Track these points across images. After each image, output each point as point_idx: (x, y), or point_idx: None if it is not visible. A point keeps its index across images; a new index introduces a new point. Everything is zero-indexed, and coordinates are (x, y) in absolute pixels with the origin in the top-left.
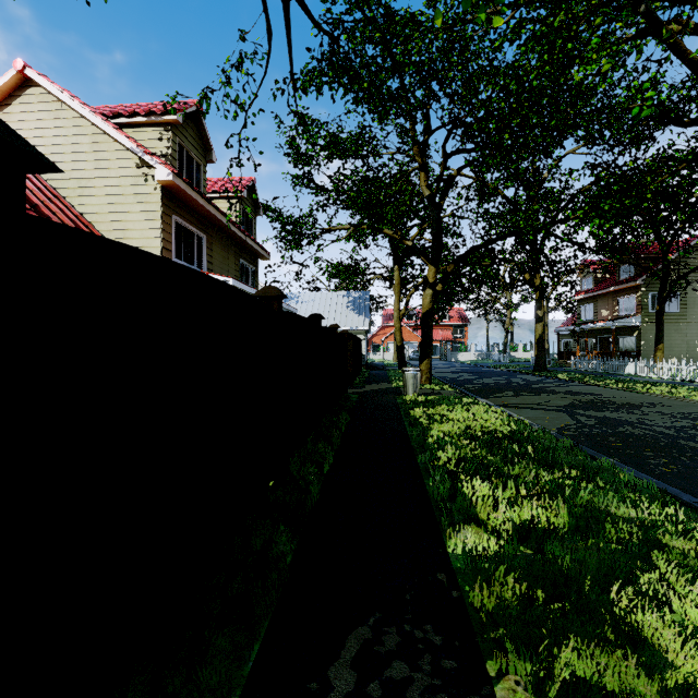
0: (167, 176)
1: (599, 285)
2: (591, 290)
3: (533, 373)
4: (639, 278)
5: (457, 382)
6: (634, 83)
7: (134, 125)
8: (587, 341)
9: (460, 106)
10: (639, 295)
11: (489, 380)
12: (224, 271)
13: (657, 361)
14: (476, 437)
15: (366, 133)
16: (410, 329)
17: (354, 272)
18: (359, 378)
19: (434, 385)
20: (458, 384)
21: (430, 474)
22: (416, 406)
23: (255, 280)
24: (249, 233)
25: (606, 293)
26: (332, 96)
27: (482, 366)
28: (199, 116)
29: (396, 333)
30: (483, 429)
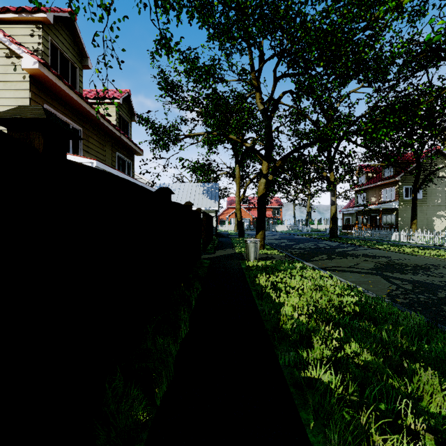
0: (33, 64)
1: (369, 181)
2: (364, 184)
3: (330, 240)
4: (397, 176)
5: (282, 247)
6: (400, 40)
7: (7, 22)
8: (362, 218)
9: (287, 40)
10: (397, 187)
11: (303, 245)
12: (101, 160)
13: (412, 231)
14: (334, 319)
15: (216, 64)
16: (245, 210)
17: (208, 169)
18: (211, 245)
19: (267, 250)
20: (283, 249)
21: (302, 394)
22: (258, 272)
23: (131, 171)
24: (125, 134)
25: (375, 186)
26: (189, 21)
27: (294, 235)
28: (73, 24)
29: (237, 212)
30: (331, 302)
